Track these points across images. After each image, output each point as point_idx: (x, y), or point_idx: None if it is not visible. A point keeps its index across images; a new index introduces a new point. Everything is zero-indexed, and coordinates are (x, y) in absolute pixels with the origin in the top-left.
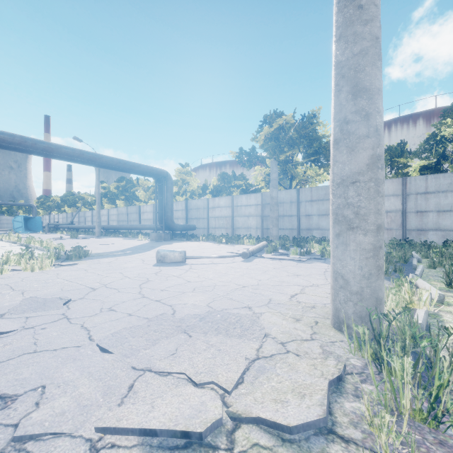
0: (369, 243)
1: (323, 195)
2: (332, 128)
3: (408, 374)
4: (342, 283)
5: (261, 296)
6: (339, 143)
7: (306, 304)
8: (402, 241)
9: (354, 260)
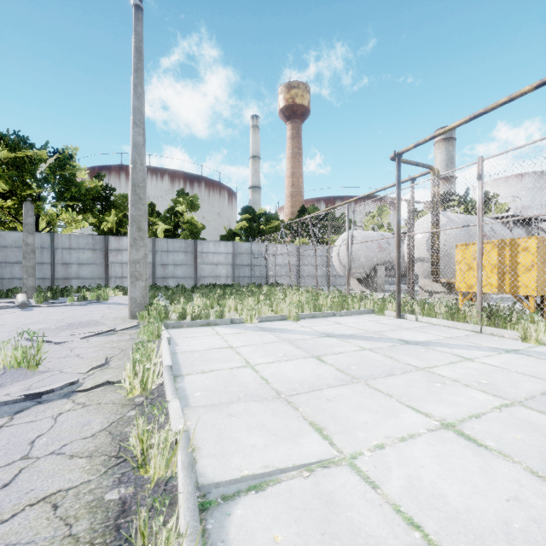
0: (144, 285)
1: (85, 244)
2: (129, 239)
3: (156, 314)
4: (134, 301)
5: (83, 319)
6: (133, 246)
7: (112, 317)
8: (153, 286)
9: (139, 291)
